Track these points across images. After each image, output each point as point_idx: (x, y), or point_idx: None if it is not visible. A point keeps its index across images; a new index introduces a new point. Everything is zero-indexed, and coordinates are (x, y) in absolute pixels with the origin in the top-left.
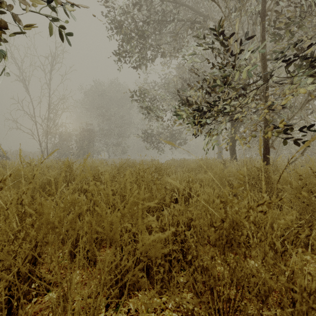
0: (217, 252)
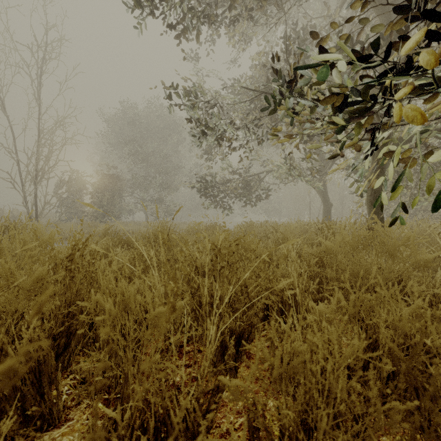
0: None
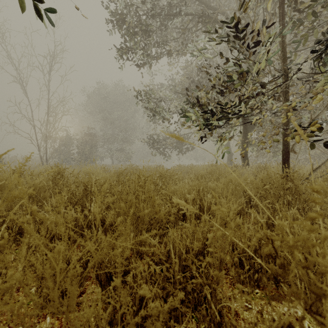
0: (240, 288)
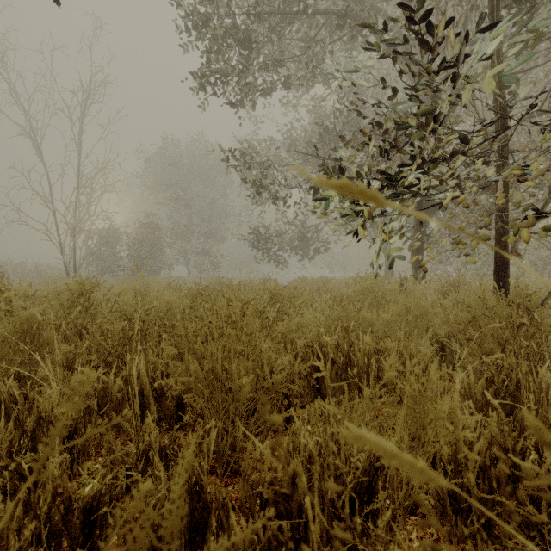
0: None
